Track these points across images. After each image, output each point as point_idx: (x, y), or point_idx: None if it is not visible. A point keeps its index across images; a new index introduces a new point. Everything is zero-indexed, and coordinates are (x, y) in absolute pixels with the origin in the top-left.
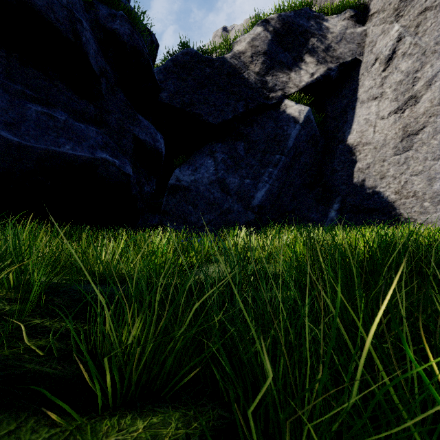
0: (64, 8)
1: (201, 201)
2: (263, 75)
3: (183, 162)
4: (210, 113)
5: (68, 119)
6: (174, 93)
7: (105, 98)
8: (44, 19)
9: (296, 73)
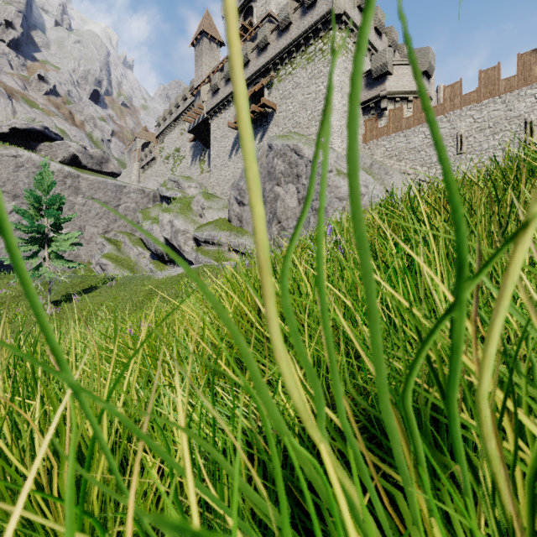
0: None
1: None
2: None
3: None
4: None
5: None
6: None
7: None
8: None
9: None
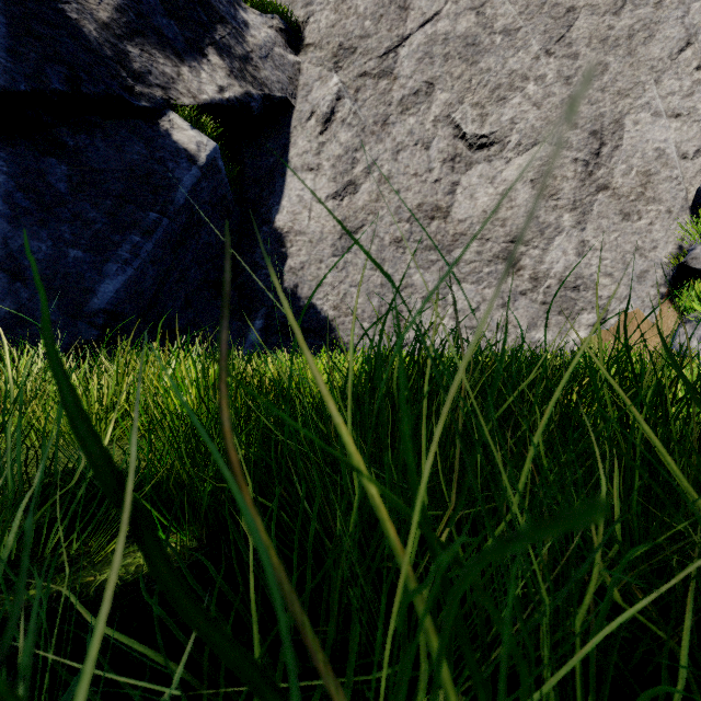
0: None
1: None
2: (120, 36)
3: None
4: None
5: None
6: None
7: None
8: None
9: (193, 71)
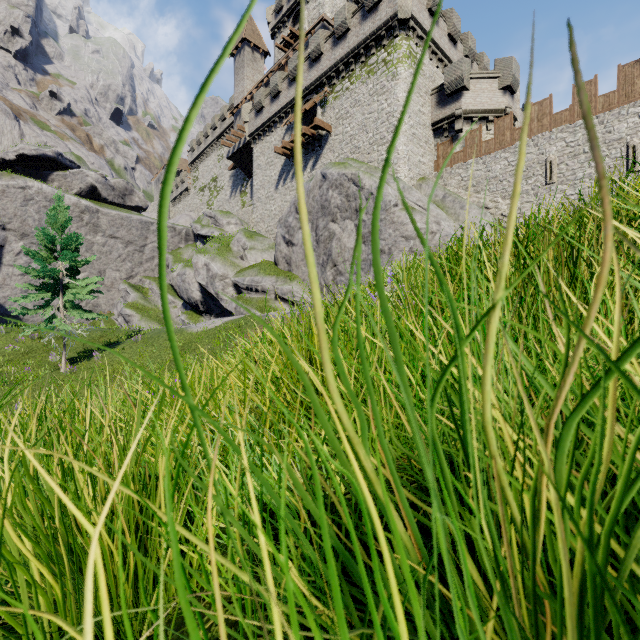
0: None
1: None
2: None
3: None
4: None
5: None
6: None
7: None
8: None
9: None
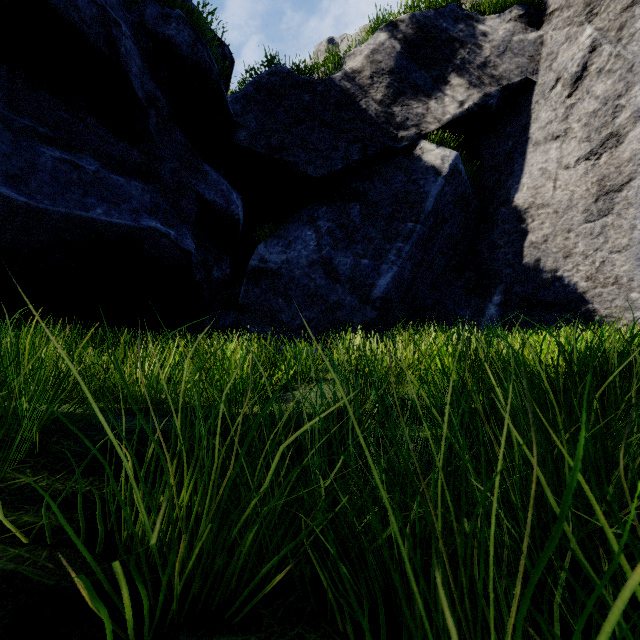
0: (94, 4)
1: (296, 292)
2: (389, 104)
3: (271, 234)
4: (310, 161)
5: (100, 169)
6: (257, 131)
7: (155, 139)
8: (63, 20)
9: (438, 101)
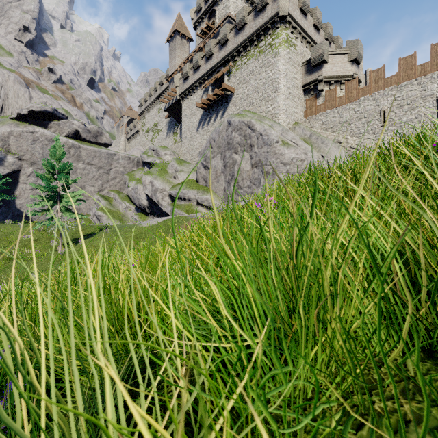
0: None
1: None
2: None
3: None
4: None
5: None
6: None
7: None
8: None
9: None
